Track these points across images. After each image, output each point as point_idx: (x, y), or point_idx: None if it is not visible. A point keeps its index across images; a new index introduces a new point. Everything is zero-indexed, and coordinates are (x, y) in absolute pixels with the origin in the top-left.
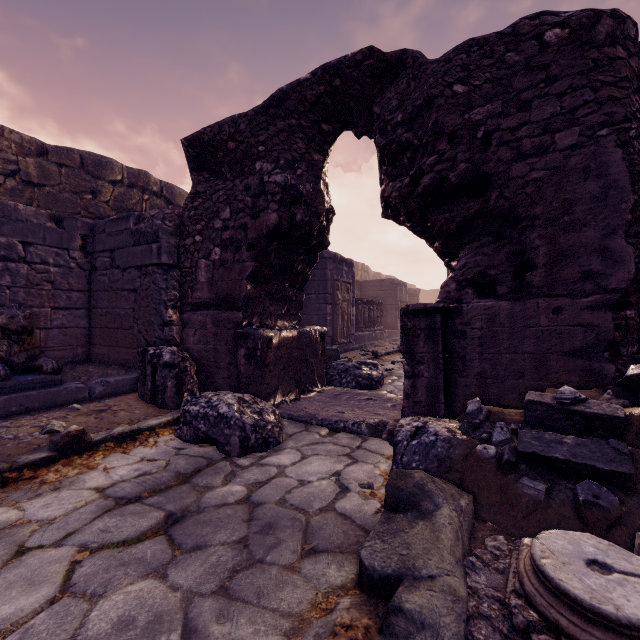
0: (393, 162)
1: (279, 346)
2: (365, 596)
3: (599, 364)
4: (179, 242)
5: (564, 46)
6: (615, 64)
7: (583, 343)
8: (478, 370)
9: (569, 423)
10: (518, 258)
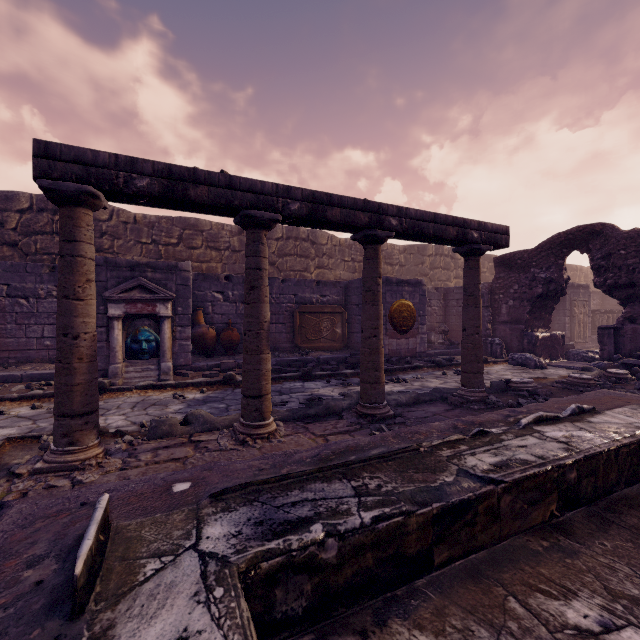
0: (596, 271)
1: (541, 339)
2: None
3: None
4: (491, 297)
5: None
6: None
7: None
8: (629, 348)
9: None
10: None
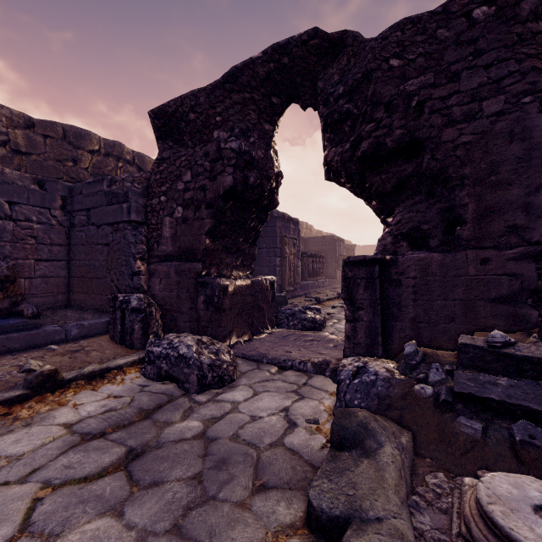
0: (335, 130)
1: (234, 293)
2: (313, 537)
3: (523, 310)
4: (146, 202)
5: (491, 22)
6: (537, 38)
7: (508, 291)
8: (412, 315)
9: (500, 365)
10: (448, 214)
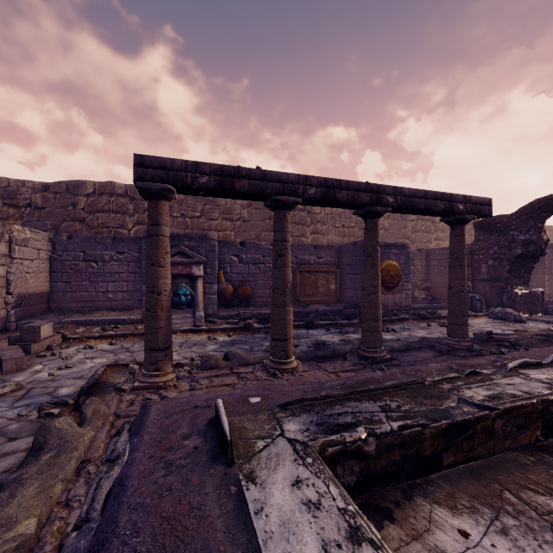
0: None
1: (520, 296)
2: None
3: None
4: (471, 257)
5: None
6: None
7: None
8: None
9: None
10: None
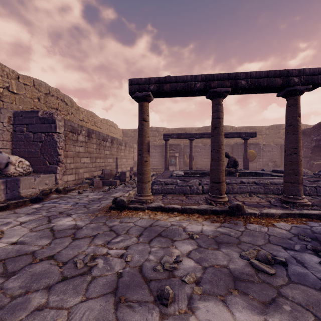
0: None
1: (316, 164)
2: None
3: None
4: None
5: None
6: None
7: None
8: None
9: None
10: None
